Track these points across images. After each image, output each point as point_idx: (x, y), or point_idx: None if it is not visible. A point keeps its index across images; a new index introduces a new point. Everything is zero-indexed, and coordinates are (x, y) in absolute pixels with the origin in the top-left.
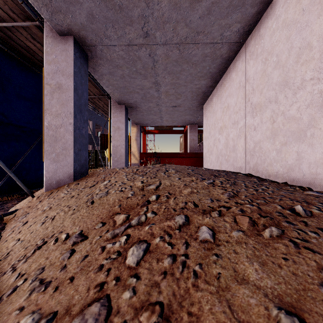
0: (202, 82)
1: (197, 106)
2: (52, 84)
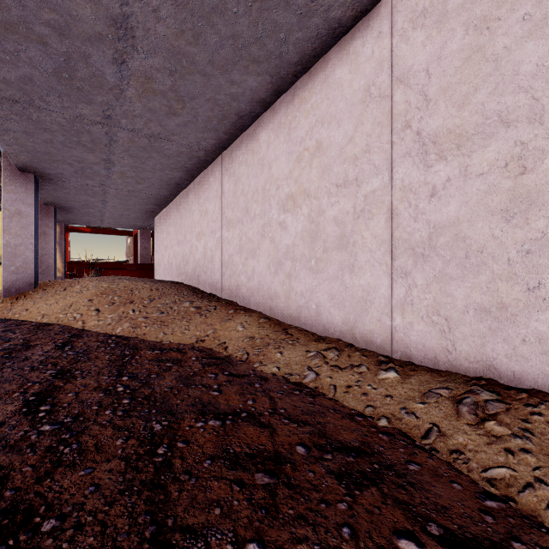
0: (150, 206)
1: (148, 217)
2: (11, 209)
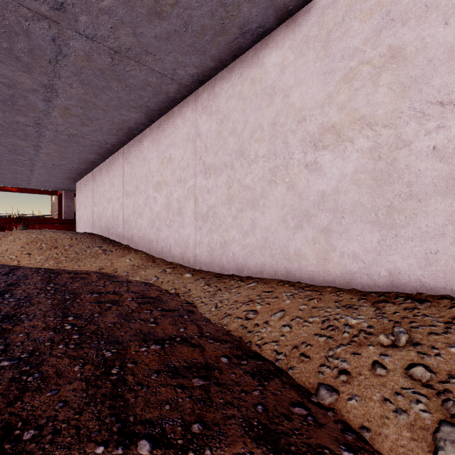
0: (71, 175)
1: (70, 182)
2: None
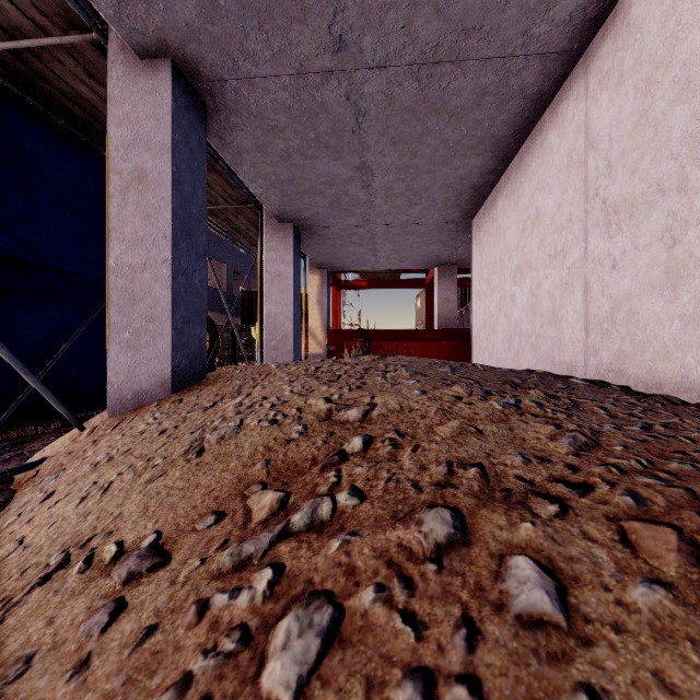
0: (471, 160)
1: (457, 222)
2: (125, 170)
